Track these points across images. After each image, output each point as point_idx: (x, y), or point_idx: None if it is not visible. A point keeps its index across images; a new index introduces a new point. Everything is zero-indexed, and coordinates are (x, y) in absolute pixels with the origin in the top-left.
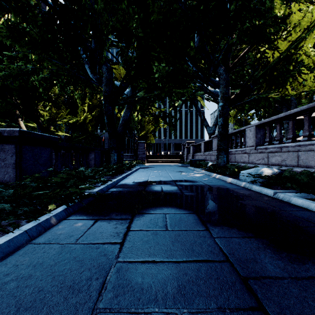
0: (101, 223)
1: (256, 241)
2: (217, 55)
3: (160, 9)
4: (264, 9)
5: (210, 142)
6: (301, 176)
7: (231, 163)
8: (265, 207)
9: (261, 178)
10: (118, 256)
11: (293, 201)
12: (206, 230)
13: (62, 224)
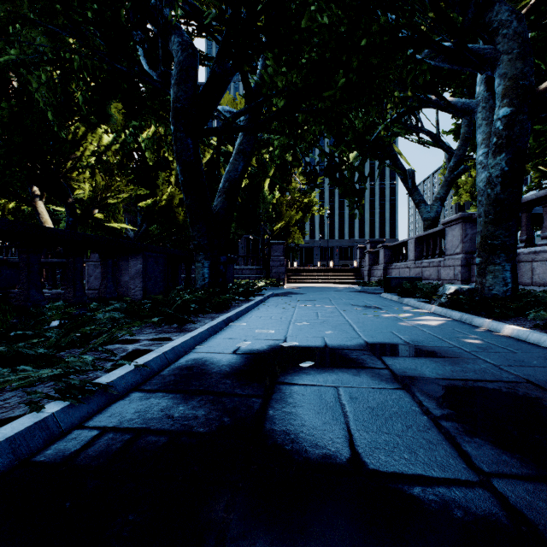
0: None
1: None
2: None
3: None
4: None
5: (433, 238)
6: None
7: None
8: None
9: None
10: None
11: None
12: None
13: None
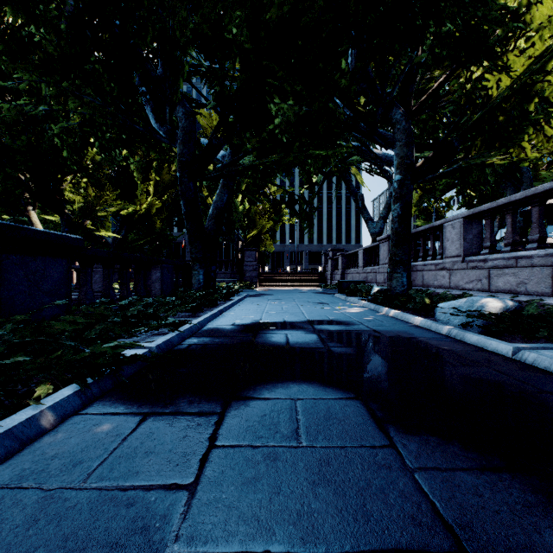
0: (154, 426)
1: (515, 483)
2: (388, 91)
3: None
4: None
5: (374, 250)
6: None
7: (414, 287)
8: (505, 384)
9: (482, 318)
10: (178, 535)
11: None
12: (389, 446)
13: (66, 428)
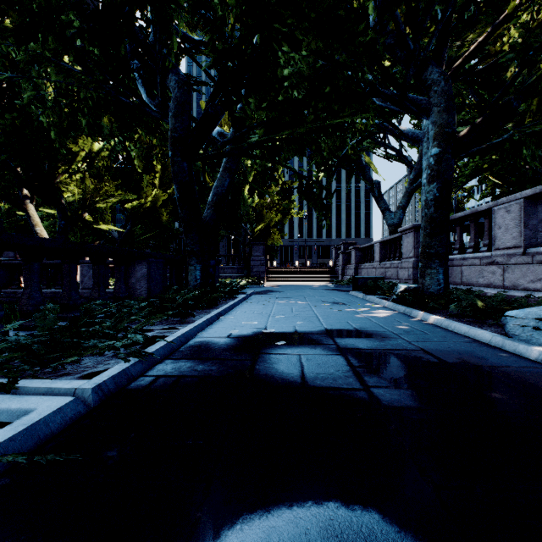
0: None
1: None
2: None
3: None
4: None
5: (394, 242)
6: None
7: (449, 285)
8: None
9: None
10: None
11: None
12: None
13: None
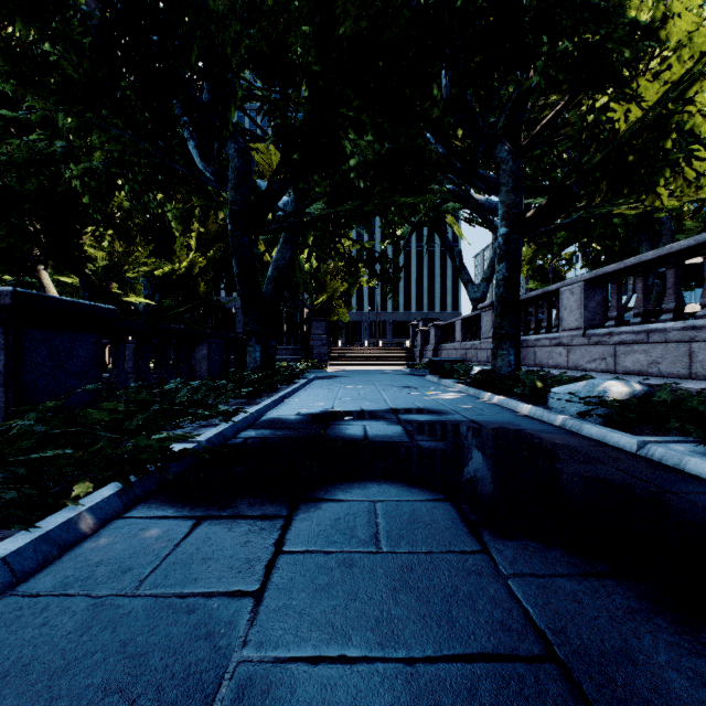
0: (210, 530)
1: (619, 589)
2: (493, 120)
3: (360, 8)
4: (606, 7)
5: (475, 320)
6: (705, 403)
7: (525, 367)
8: (624, 484)
9: (604, 406)
10: (246, 640)
11: (691, 465)
12: (482, 551)
13: (108, 533)
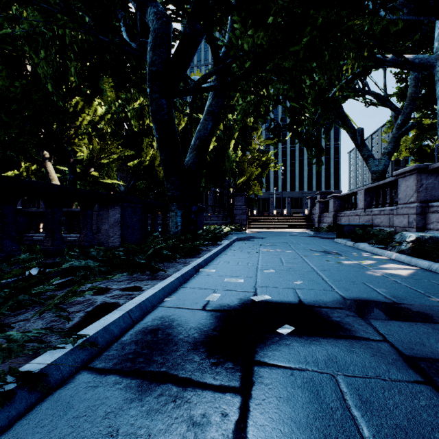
0: None
1: None
2: None
3: None
4: None
5: (383, 188)
6: None
7: None
8: None
9: None
10: None
11: None
12: None
13: None
